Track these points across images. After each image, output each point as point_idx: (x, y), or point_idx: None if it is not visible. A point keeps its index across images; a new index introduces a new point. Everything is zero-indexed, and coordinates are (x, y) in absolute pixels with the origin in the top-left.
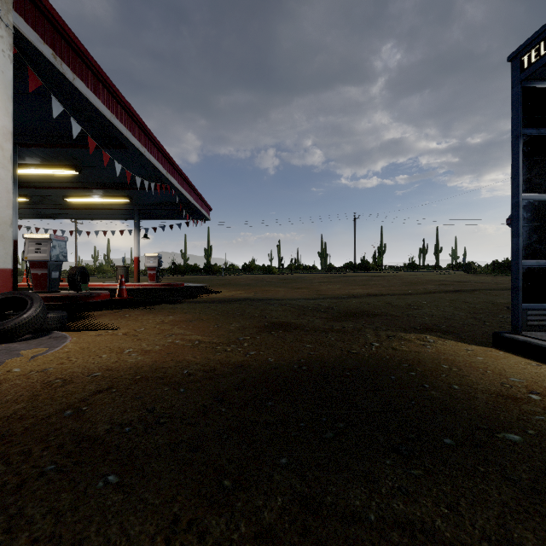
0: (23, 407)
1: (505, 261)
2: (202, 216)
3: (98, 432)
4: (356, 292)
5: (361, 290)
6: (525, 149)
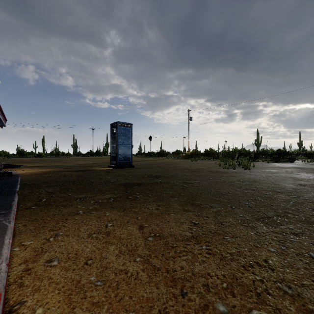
0: (41, 172)
1: (148, 152)
2: (2, 124)
3: (57, 171)
4: (89, 163)
5: (92, 162)
6: (112, 138)
